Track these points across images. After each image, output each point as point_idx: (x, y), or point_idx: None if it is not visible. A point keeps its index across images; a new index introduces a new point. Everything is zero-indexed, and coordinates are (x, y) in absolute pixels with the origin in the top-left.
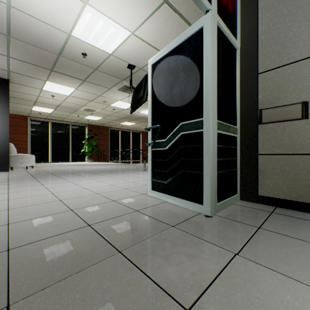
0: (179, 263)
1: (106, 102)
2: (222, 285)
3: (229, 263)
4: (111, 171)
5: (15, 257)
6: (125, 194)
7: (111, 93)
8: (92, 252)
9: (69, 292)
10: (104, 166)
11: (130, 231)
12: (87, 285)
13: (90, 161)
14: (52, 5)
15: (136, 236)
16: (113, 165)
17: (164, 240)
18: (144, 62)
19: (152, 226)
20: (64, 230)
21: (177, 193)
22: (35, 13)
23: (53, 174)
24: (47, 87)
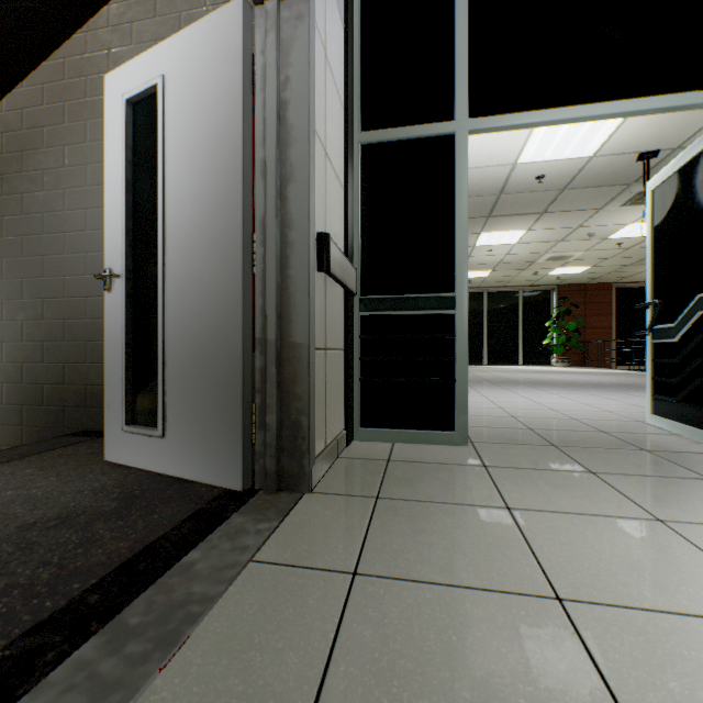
0: (614, 463)
1: (594, 235)
2: (645, 478)
3: (683, 478)
4: (599, 386)
5: (468, 430)
6: (600, 416)
7: (605, 215)
8: (527, 440)
9: (506, 447)
10: (589, 377)
11: (575, 440)
12: (519, 449)
13: (562, 364)
14: (490, 146)
15: (580, 444)
16: (615, 376)
17: (615, 453)
18: (681, 134)
19: (610, 444)
20: (503, 426)
21: (693, 419)
22: (470, 164)
23: (489, 382)
24: (480, 241)
